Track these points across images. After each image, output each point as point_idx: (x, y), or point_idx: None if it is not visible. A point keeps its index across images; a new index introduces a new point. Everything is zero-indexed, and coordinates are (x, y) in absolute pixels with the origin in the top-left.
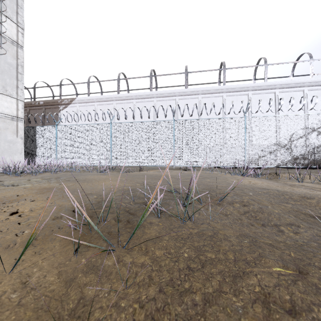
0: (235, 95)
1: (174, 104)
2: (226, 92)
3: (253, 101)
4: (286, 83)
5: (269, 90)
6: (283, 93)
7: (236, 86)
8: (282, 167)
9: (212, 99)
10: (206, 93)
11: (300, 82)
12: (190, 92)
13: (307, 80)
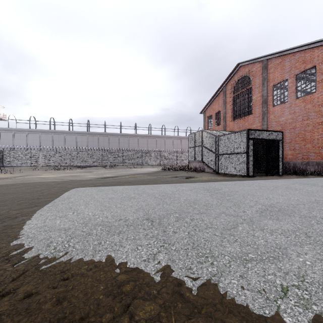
0: None
1: None
2: None
3: None
4: None
5: None
6: None
7: None
8: None
9: None
10: None
11: None
12: None
13: None
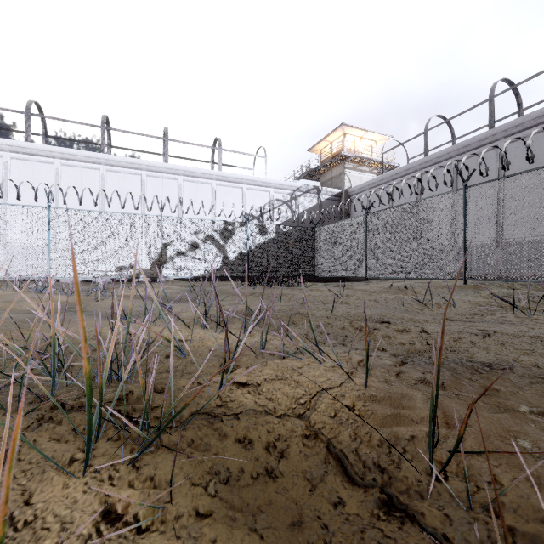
0: (122, 171)
1: (1, 165)
2: (106, 164)
3: (148, 186)
4: (190, 170)
5: (170, 175)
6: (188, 182)
7: (122, 158)
8: (185, 280)
9: (83, 171)
10: (70, 159)
11: (207, 173)
12: (35, 149)
13: (214, 172)
